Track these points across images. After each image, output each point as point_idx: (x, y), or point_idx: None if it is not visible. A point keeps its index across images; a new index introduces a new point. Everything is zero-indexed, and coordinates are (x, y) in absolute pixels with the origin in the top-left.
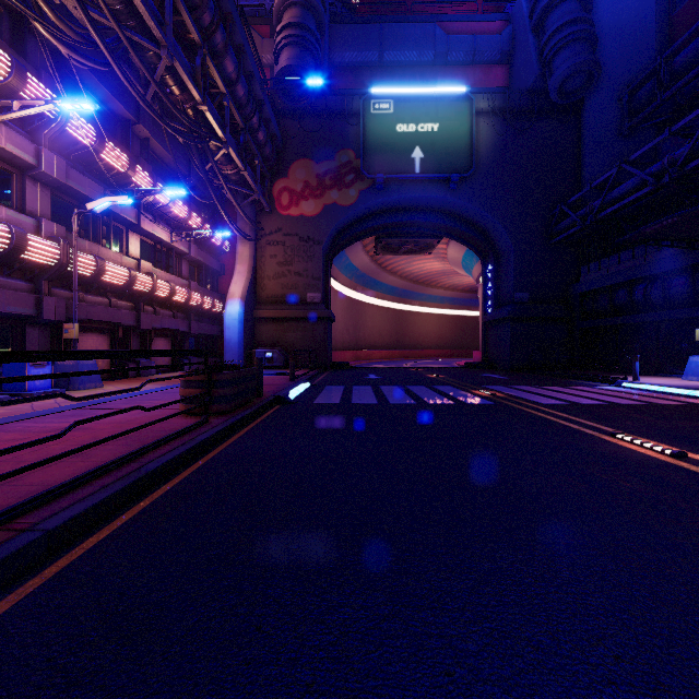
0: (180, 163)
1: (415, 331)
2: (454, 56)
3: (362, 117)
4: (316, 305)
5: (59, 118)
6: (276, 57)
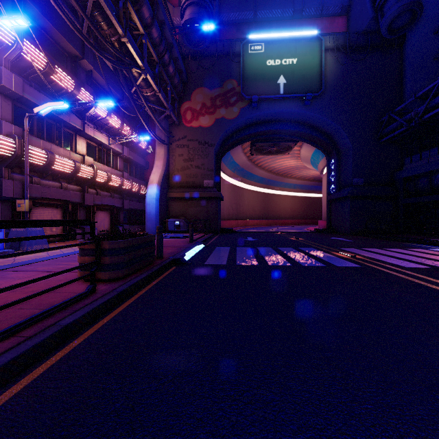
0: (116, 90)
1: (276, 207)
2: (308, 11)
3: (242, 56)
4: (210, 188)
5: (15, 45)
6: (182, 14)
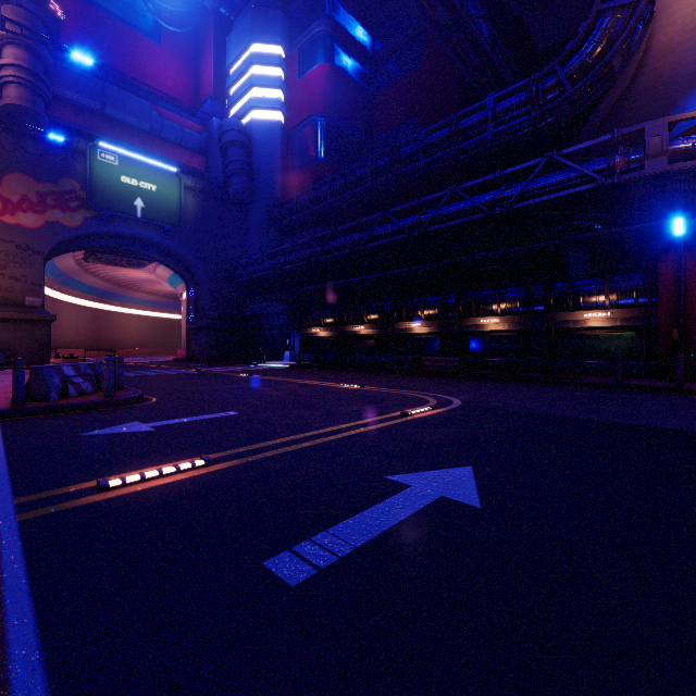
0: None
1: (116, 330)
2: (167, 135)
3: (89, 159)
4: (37, 308)
5: None
6: (0, 84)
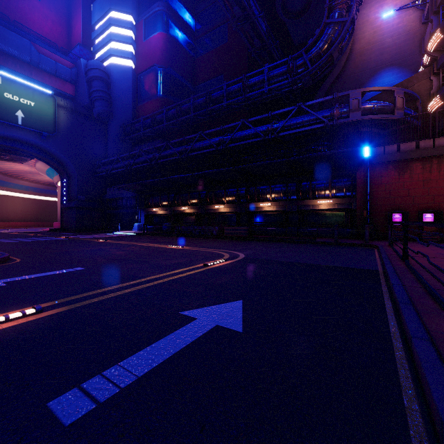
0: None
1: (3, 208)
2: (44, 67)
3: None
4: None
5: None
6: None
